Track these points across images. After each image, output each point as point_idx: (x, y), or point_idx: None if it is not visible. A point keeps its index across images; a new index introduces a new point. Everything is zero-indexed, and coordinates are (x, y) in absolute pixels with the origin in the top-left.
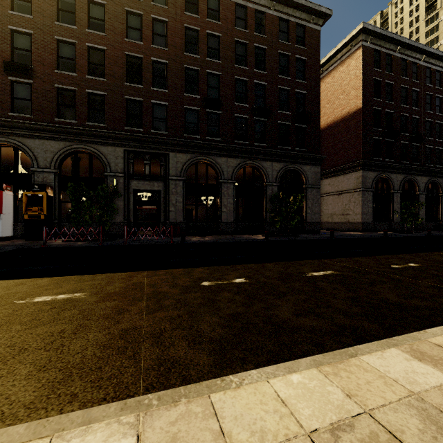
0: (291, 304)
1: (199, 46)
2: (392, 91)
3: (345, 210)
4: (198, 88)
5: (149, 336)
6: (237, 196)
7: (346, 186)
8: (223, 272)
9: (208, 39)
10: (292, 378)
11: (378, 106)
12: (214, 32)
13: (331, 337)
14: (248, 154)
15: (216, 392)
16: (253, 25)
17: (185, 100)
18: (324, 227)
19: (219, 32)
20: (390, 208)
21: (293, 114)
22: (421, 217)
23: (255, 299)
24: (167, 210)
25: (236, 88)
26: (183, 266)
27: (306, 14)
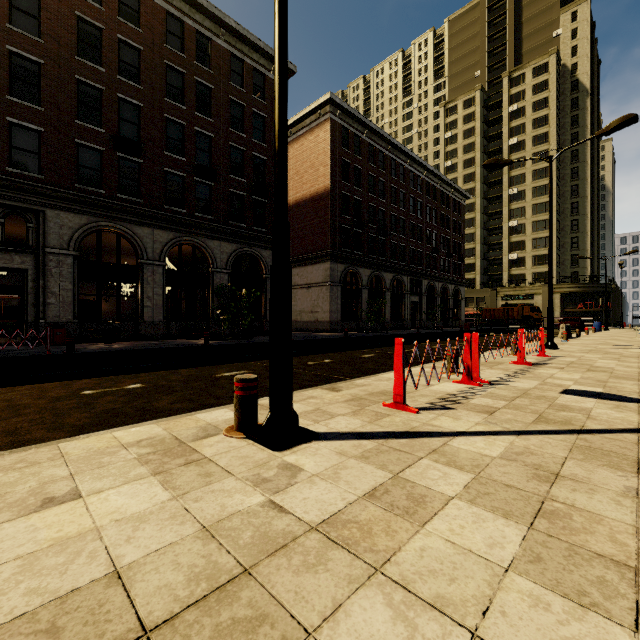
0: (175, 398)
1: (104, 54)
2: (361, 176)
3: (314, 307)
4: (102, 117)
5: (1, 432)
6: (168, 285)
7: (315, 278)
8: (118, 381)
9: (119, 47)
10: (132, 429)
11: (346, 191)
12: (130, 40)
13: (189, 411)
14: (186, 227)
15: (64, 442)
16: (194, 51)
17: (77, 130)
18: (293, 327)
19: (139, 43)
20: (358, 306)
21: (249, 183)
22: (388, 315)
23: (141, 398)
24: (40, 303)
25: (167, 131)
26: (60, 379)
27: (267, 60)
